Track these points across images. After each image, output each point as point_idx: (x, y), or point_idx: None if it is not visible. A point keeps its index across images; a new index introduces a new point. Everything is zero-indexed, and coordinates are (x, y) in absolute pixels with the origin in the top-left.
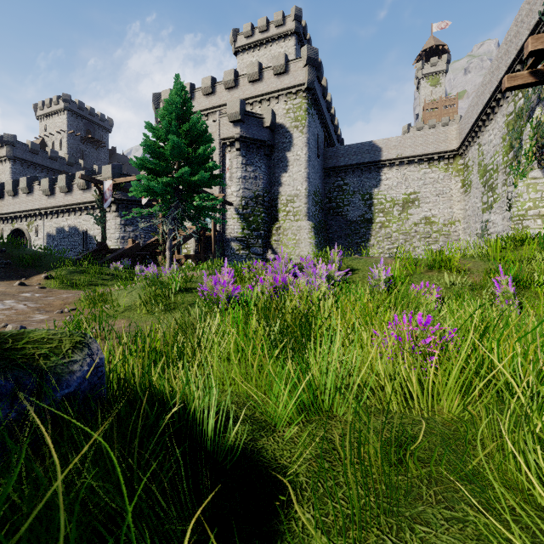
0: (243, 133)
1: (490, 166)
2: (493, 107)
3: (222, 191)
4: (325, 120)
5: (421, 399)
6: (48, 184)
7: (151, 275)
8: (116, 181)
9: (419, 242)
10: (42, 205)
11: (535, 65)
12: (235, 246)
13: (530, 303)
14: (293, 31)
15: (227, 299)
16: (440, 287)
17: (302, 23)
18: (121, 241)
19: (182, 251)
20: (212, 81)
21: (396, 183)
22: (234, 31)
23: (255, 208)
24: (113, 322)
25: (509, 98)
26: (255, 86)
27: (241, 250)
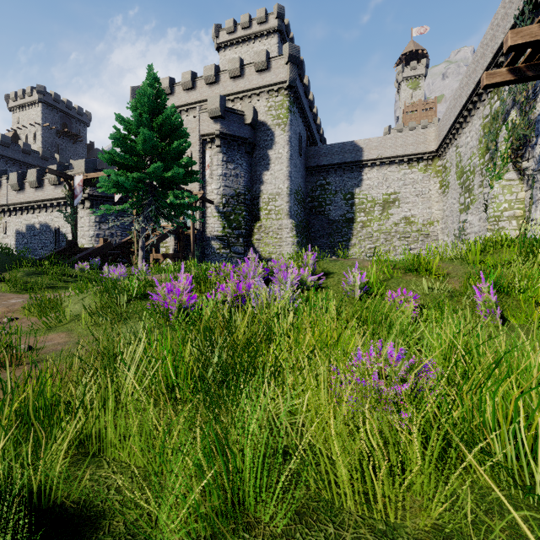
0: (224, 129)
1: (467, 167)
2: (470, 110)
3: (202, 189)
4: (308, 119)
5: (385, 492)
6: (16, 178)
7: (117, 277)
8: (88, 176)
9: (399, 242)
10: (11, 200)
11: (513, 62)
12: (215, 245)
13: (512, 311)
14: (276, 28)
15: (181, 310)
16: (418, 293)
17: (284, 21)
18: (96, 239)
19: (161, 249)
20: (193, 75)
21: (377, 183)
22: (216, 27)
23: (236, 206)
24: (50, 337)
25: (485, 101)
26: (236, 82)
27: (222, 249)
